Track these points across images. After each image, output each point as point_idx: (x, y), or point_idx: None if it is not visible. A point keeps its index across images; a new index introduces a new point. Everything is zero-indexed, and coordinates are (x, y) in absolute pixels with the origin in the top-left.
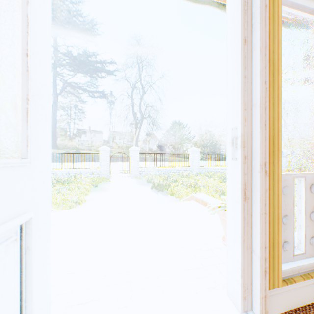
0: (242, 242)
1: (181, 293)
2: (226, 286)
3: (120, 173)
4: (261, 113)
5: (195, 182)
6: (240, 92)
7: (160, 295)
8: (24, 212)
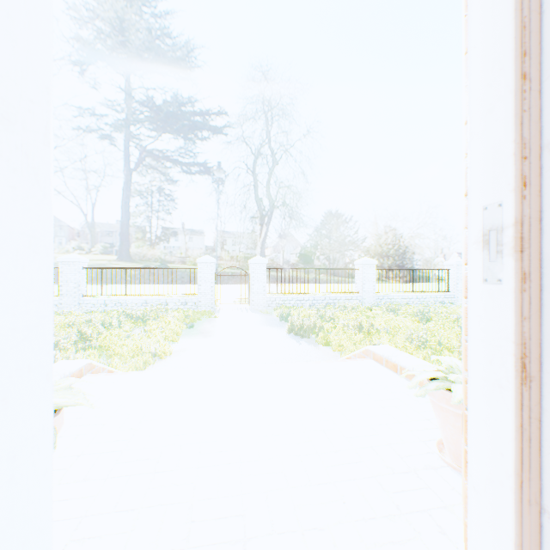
0: (517, 488)
1: None
2: None
3: (233, 303)
4: None
5: (369, 322)
6: (510, 115)
7: None
8: None
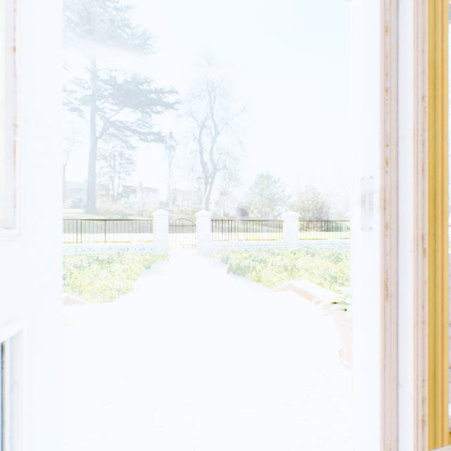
0: (381, 370)
1: (276, 446)
2: (351, 439)
3: (183, 249)
4: (416, 151)
5: (292, 263)
6: (377, 116)
7: (241, 447)
8: (9, 321)
